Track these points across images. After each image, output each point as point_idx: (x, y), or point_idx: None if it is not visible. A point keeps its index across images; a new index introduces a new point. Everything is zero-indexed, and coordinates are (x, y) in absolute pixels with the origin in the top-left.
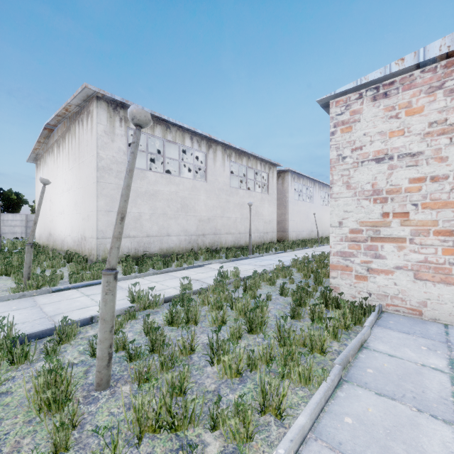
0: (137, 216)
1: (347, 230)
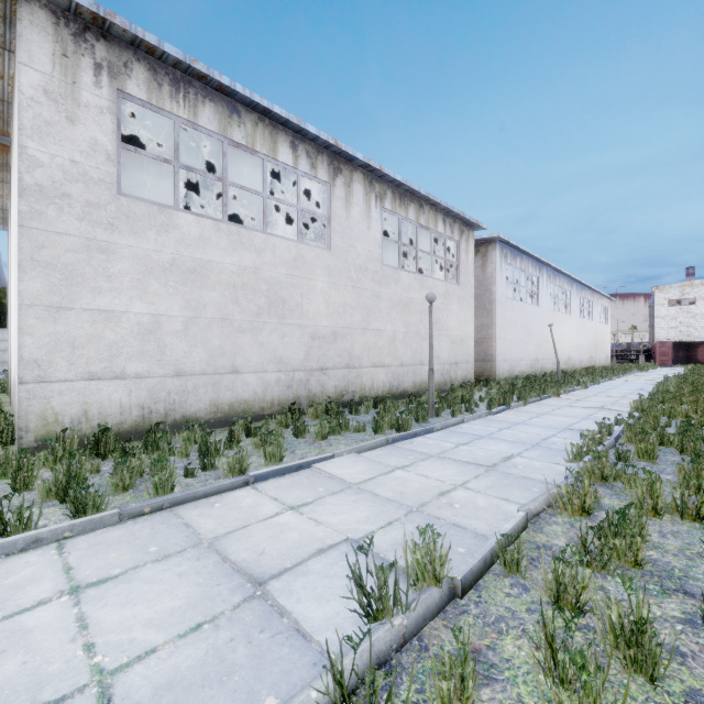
0: (149, 324)
1: None
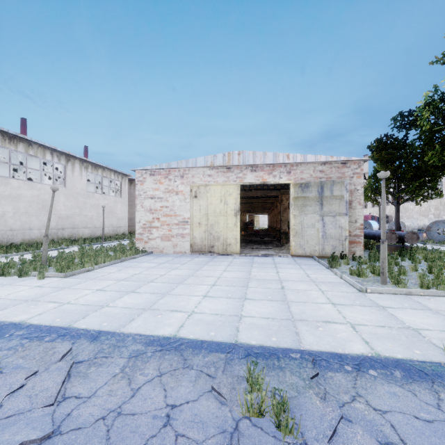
0: (2, 214)
1: (142, 224)
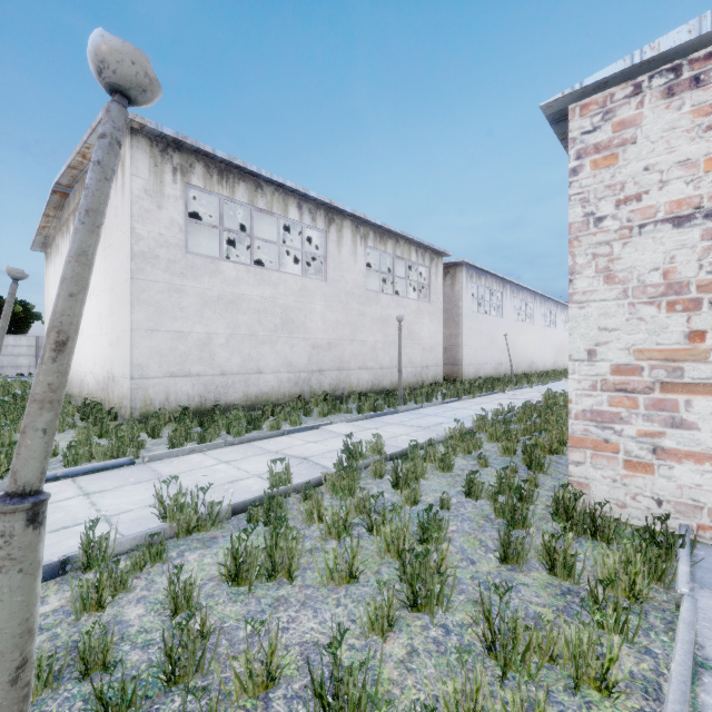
0: (205, 339)
1: (606, 367)
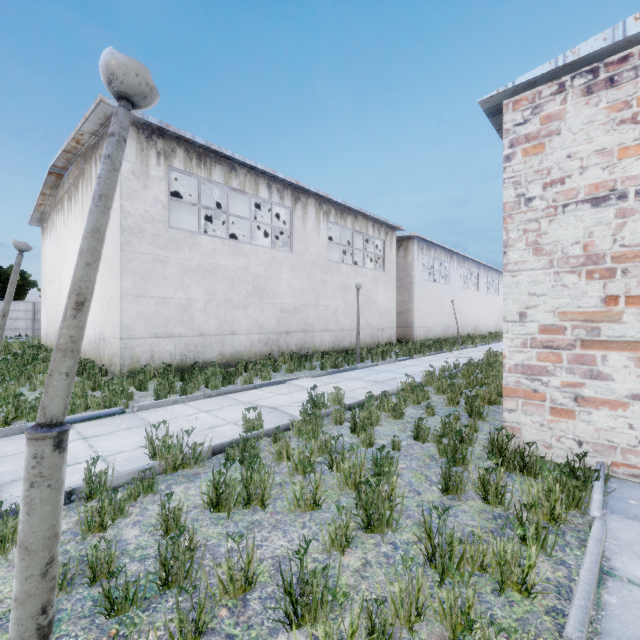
0: (185, 304)
1: (535, 327)
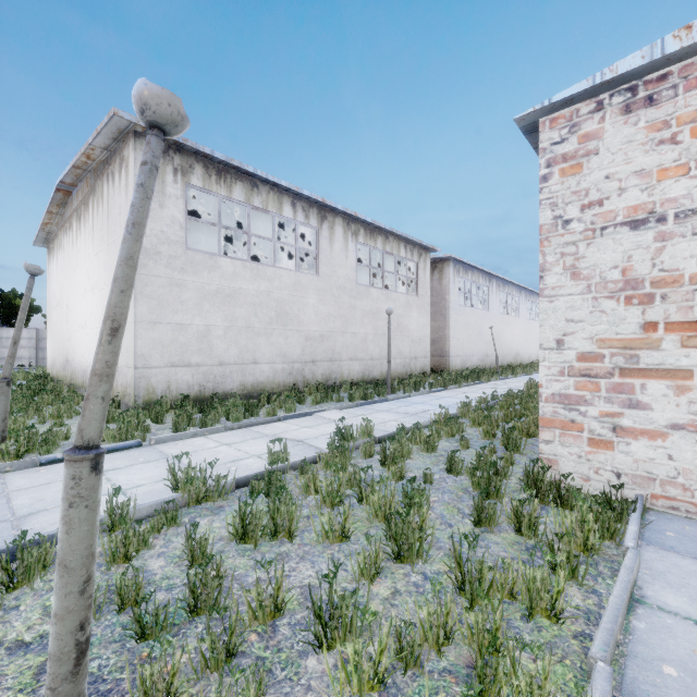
0: (204, 331)
1: (572, 354)
